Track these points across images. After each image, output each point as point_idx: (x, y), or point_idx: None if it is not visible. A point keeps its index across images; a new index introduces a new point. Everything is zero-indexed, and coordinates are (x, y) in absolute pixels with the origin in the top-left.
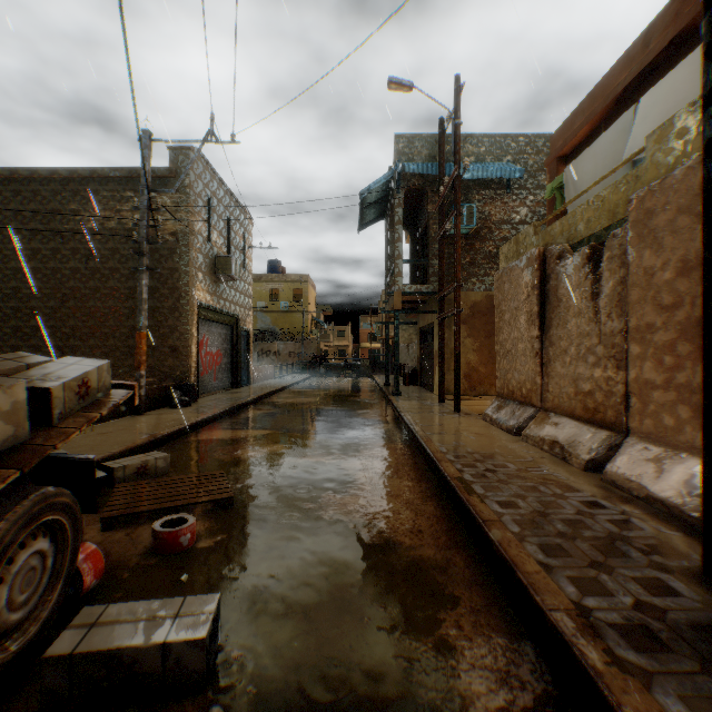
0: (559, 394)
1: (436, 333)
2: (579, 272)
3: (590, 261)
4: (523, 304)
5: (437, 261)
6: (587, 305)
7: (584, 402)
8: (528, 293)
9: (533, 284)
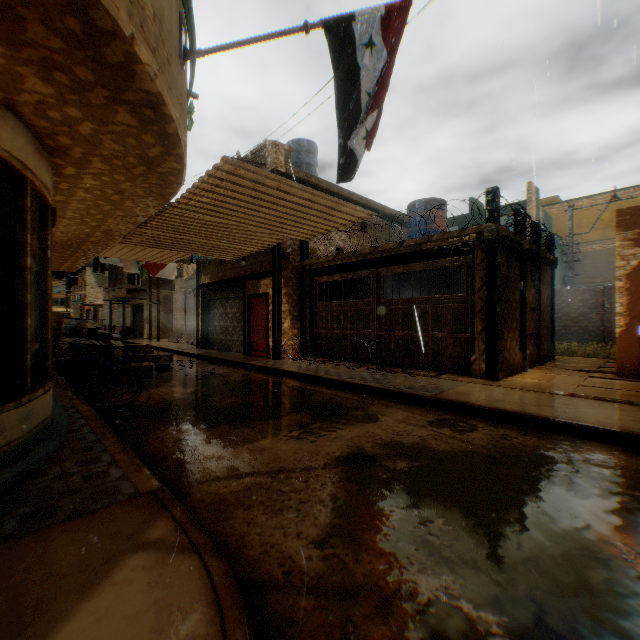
0: (189, 330)
1: (146, 309)
2: (193, 299)
3: (195, 297)
4: (181, 304)
5: (147, 275)
6: (194, 308)
7: (193, 331)
8: (182, 301)
9: (183, 299)
